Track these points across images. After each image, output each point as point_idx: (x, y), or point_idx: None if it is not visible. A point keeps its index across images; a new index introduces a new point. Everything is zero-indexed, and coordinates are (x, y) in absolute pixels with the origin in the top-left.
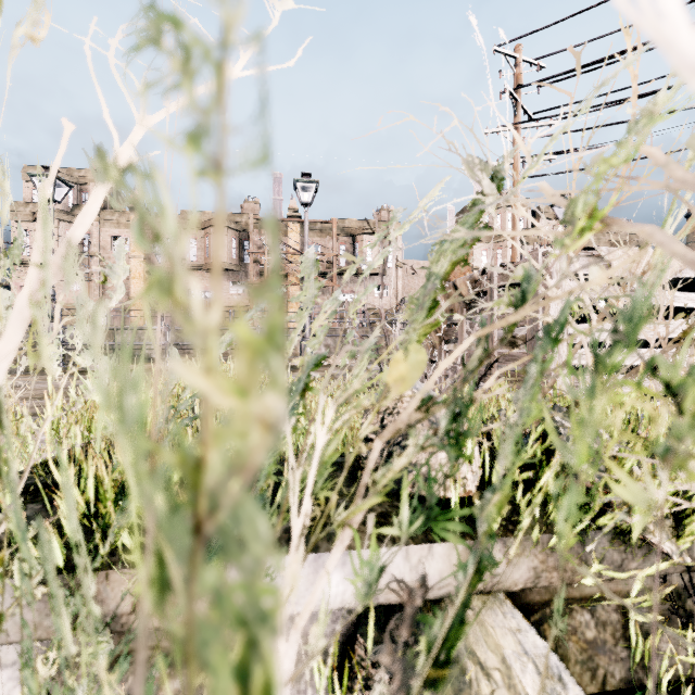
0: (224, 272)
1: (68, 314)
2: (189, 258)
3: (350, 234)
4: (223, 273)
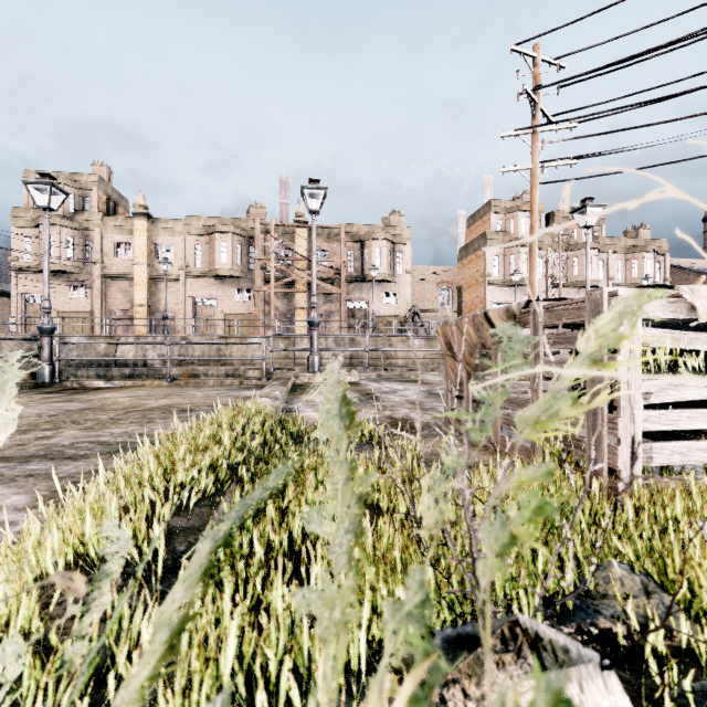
0: (229, 278)
1: (70, 322)
2: (193, 265)
3: (358, 239)
4: (228, 279)
